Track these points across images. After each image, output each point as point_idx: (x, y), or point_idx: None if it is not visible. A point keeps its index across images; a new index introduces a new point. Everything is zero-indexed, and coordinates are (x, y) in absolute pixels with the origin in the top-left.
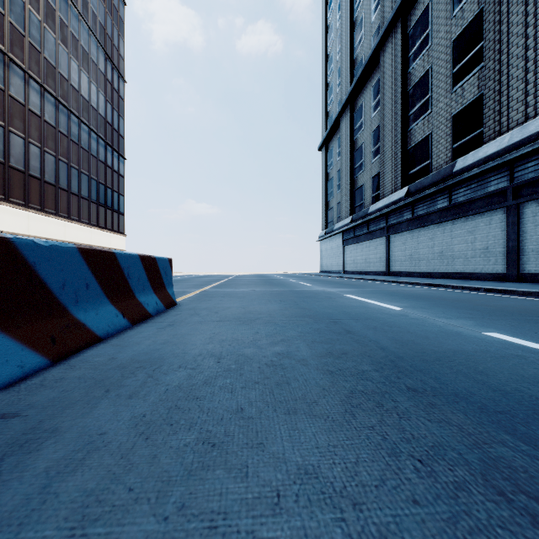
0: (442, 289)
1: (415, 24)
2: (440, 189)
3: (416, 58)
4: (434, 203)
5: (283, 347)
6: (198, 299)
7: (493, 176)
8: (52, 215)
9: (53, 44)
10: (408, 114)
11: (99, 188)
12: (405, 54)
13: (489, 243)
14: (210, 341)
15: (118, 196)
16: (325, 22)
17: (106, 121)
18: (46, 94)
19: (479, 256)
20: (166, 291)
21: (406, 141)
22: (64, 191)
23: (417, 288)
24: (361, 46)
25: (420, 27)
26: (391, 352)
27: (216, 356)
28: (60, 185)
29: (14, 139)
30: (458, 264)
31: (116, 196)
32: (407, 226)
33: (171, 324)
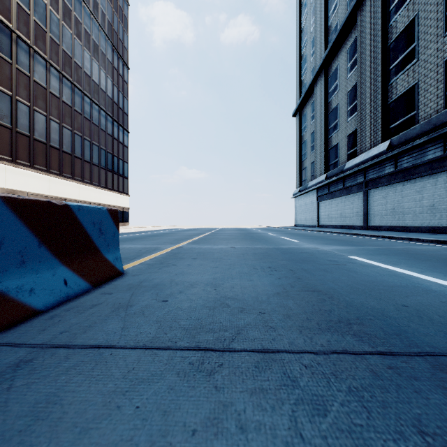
0: None
1: None
2: (432, 139)
3: (398, 10)
4: (422, 154)
5: None
6: (161, 262)
7: None
8: (69, 178)
9: (69, 38)
10: (389, 67)
11: (107, 156)
12: (385, 8)
13: None
14: None
15: (123, 163)
16: None
17: (113, 101)
18: (64, 79)
19: None
20: (100, 257)
21: (386, 95)
22: (78, 159)
23: (429, 246)
24: (336, 13)
25: None
26: None
27: None
28: (75, 154)
29: (38, 116)
30: None
31: (121, 163)
32: (388, 179)
33: (23, 361)
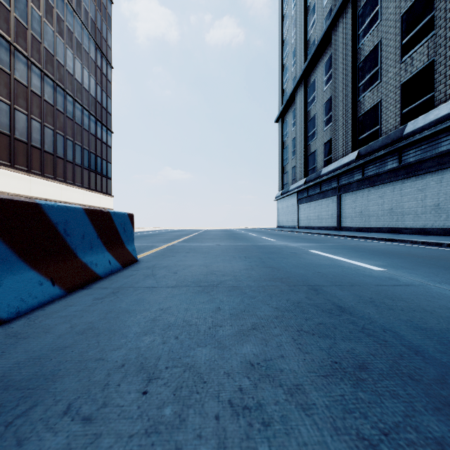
0: (402, 244)
1: (365, 3)
2: (390, 151)
3: (366, 34)
4: (383, 164)
5: (257, 345)
6: (162, 254)
7: (444, 137)
8: (51, 179)
9: (51, 35)
10: (358, 85)
11: (91, 156)
12: (355, 31)
13: (440, 200)
14: (150, 327)
15: (106, 164)
16: (281, 11)
17: (96, 101)
18: (46, 78)
19: (430, 212)
20: (124, 248)
21: (356, 109)
22: (61, 159)
23: (376, 243)
24: (314, 29)
25: (370, 6)
26: (441, 364)
27: (147, 371)
28: (57, 154)
29: (19, 115)
30: (408, 219)
31: (105, 164)
32: (357, 185)
33: (115, 291)
